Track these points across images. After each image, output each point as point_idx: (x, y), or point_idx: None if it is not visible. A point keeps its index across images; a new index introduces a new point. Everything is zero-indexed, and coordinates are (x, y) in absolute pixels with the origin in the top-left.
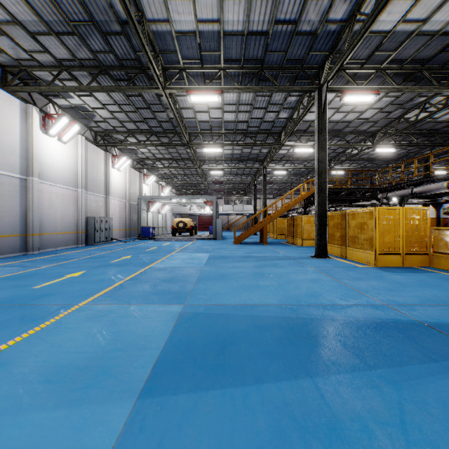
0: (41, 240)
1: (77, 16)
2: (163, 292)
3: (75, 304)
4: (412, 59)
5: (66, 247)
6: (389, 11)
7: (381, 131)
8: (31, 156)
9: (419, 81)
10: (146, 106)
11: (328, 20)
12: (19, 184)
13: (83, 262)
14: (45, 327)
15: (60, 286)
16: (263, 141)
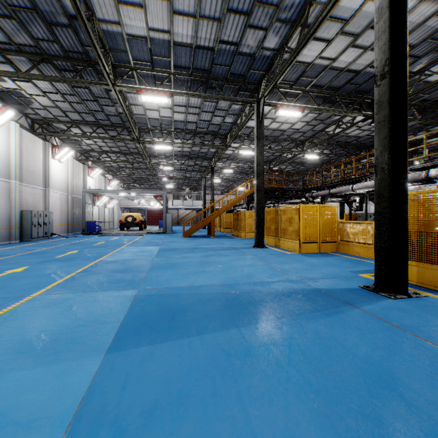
0: None
1: (18, 2)
2: (117, 281)
3: (27, 295)
4: (328, 86)
5: None
6: (309, 48)
7: (309, 140)
8: None
9: (334, 104)
10: (93, 99)
11: (264, 47)
12: None
13: (23, 258)
14: (2, 316)
15: (4, 281)
16: (211, 141)
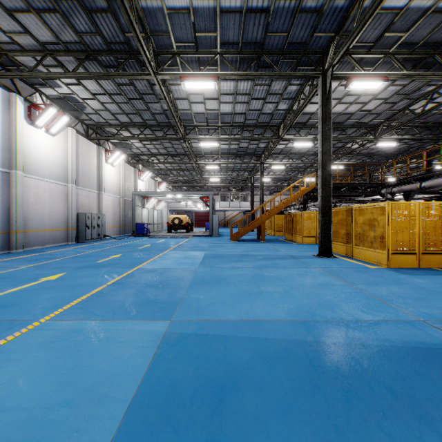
0: (26, 237)
1: None
2: (147, 302)
3: (36, 319)
4: (424, 42)
5: (55, 244)
6: None
7: (383, 124)
8: (14, 148)
9: (429, 68)
10: (138, 97)
11: None
12: (2, 177)
13: (66, 261)
14: None
15: (28, 293)
16: (261, 135)
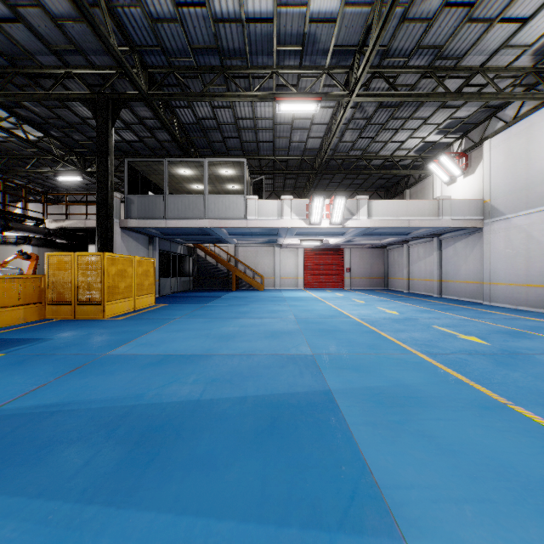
0: None
1: None
2: None
3: None
4: None
5: None
6: None
7: None
8: None
9: None
10: None
11: None
12: None
13: None
14: None
15: None
16: None
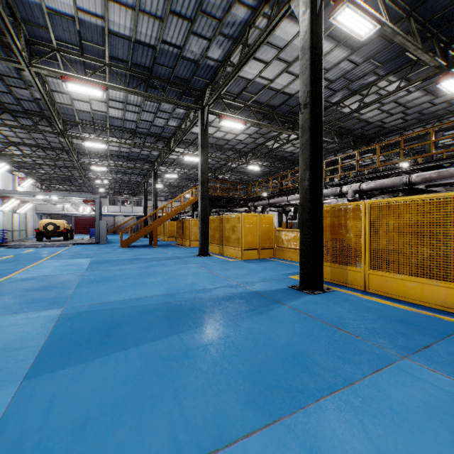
0: None
1: None
2: (34, 301)
3: None
4: (267, 104)
5: None
6: (250, 65)
7: (251, 152)
8: None
9: (273, 121)
10: None
11: (208, 56)
12: None
13: None
14: None
15: None
16: (153, 143)
